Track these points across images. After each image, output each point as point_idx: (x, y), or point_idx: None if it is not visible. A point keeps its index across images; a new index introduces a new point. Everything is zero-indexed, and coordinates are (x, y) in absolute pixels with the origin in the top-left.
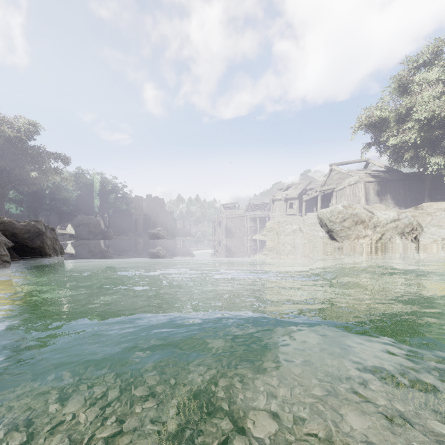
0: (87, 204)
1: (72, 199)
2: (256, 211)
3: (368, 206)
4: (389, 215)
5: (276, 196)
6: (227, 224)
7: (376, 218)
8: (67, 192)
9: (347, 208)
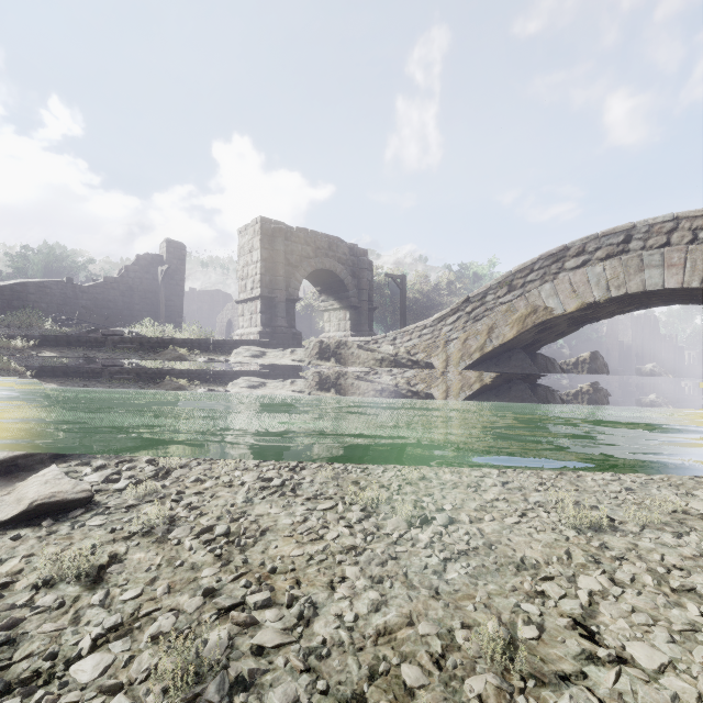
0: None
1: None
2: None
3: None
4: None
5: None
6: None
7: None
8: None
9: None
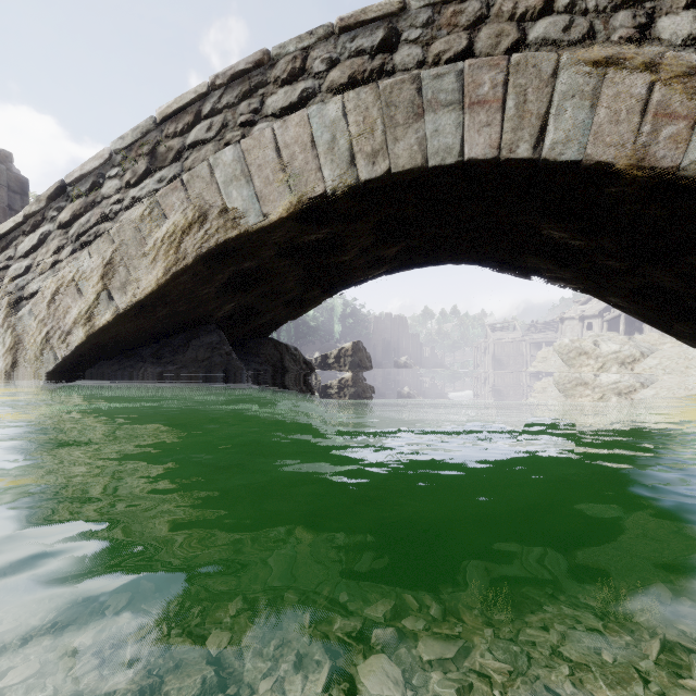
0: (329, 330)
1: (318, 326)
2: (542, 333)
3: (621, 337)
4: (611, 348)
5: (566, 313)
6: (495, 352)
7: (599, 350)
8: (314, 320)
9: (575, 341)
